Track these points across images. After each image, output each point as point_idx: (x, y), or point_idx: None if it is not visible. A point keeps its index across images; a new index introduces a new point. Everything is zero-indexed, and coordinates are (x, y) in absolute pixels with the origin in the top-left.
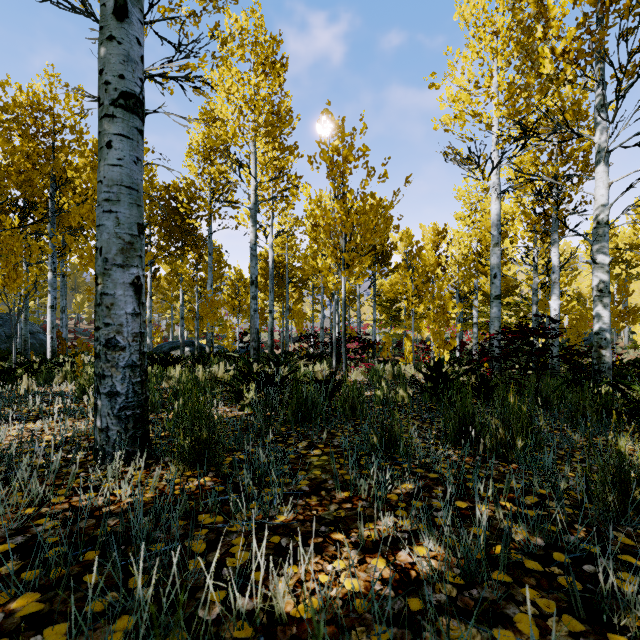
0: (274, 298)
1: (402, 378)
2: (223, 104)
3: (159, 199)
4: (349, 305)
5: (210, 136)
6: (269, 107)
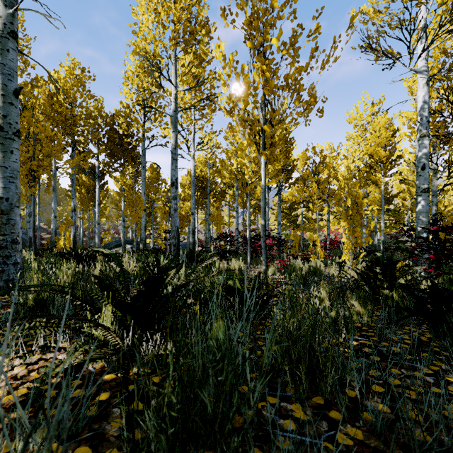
0: (198, 206)
1: (341, 281)
2: (144, 16)
3: (104, 124)
4: (257, 212)
5: (143, 67)
6: (187, 14)
